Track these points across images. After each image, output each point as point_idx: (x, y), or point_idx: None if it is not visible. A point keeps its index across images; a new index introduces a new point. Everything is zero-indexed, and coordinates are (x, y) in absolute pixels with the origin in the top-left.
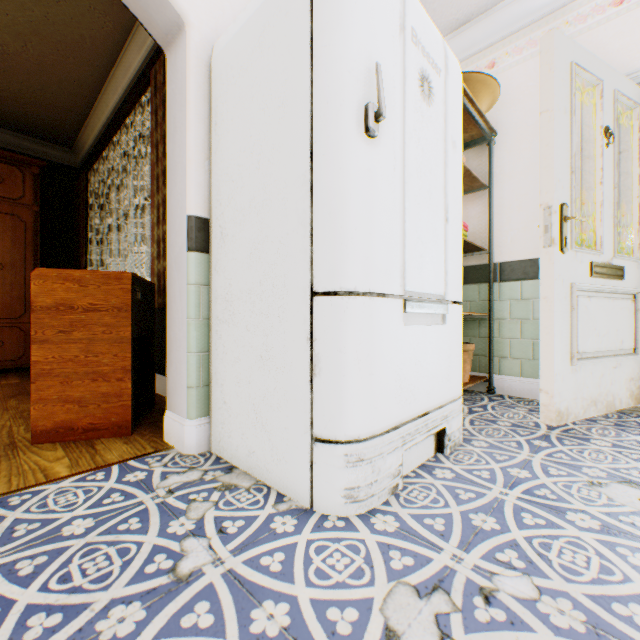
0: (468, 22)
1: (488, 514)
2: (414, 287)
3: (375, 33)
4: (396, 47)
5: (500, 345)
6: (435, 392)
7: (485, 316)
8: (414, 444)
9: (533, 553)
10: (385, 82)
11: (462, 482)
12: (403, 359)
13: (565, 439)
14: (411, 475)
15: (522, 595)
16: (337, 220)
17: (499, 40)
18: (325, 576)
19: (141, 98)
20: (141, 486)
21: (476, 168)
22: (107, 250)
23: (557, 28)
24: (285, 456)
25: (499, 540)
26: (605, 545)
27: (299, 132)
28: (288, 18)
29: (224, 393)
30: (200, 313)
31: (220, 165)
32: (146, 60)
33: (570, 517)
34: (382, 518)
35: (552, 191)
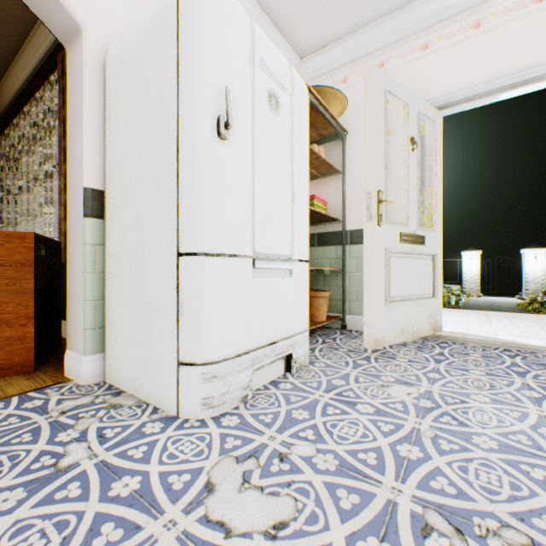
0: (328, 46)
1: (305, 409)
2: (263, 250)
3: (227, 63)
4: (246, 73)
5: (350, 292)
6: (282, 327)
7: (340, 270)
8: (263, 365)
9: (324, 430)
10: (236, 99)
11: (296, 390)
12: (253, 303)
13: (380, 358)
14: (261, 388)
15: (305, 454)
16: (196, 200)
17: (349, 62)
18: (174, 457)
19: (50, 77)
20: (37, 410)
21: (334, 157)
22: (20, 208)
23: (387, 60)
24: (160, 378)
25: (305, 424)
26: (371, 421)
27: (169, 131)
28: (162, 43)
29: (116, 333)
30: (96, 268)
31: (113, 148)
32: (55, 43)
33: (358, 407)
34: (229, 418)
35: (371, 181)
